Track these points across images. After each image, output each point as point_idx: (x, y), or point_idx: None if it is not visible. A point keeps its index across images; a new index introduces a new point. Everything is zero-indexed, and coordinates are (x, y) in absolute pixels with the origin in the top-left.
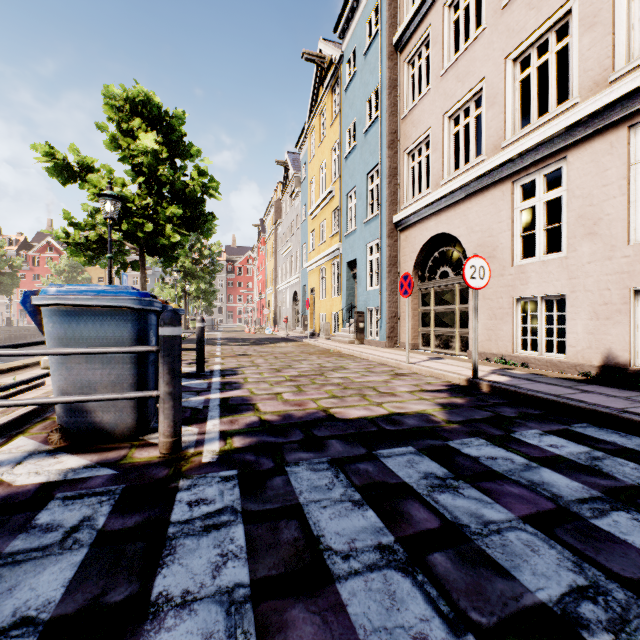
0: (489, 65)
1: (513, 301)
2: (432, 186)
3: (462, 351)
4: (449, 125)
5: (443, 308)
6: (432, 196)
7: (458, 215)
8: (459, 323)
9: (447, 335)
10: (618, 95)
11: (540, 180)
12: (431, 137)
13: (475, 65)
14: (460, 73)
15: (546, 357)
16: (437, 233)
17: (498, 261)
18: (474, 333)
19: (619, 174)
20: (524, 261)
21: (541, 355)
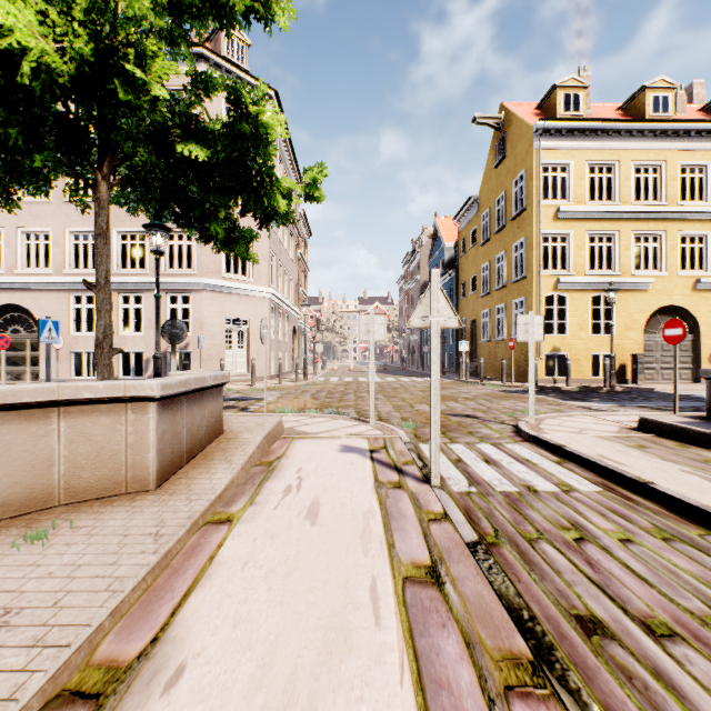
0: (56, 224)
1: (71, 352)
2: (6, 269)
3: (34, 381)
4: (23, 236)
5: (16, 354)
6: (9, 279)
7: (32, 297)
8: (31, 363)
9: (20, 371)
10: (115, 282)
11: (85, 298)
12: (5, 235)
13: (46, 216)
14: (34, 212)
15: (88, 378)
16: (12, 303)
17: (62, 331)
18: (57, 368)
19: (116, 309)
20: (77, 333)
21: (85, 378)
